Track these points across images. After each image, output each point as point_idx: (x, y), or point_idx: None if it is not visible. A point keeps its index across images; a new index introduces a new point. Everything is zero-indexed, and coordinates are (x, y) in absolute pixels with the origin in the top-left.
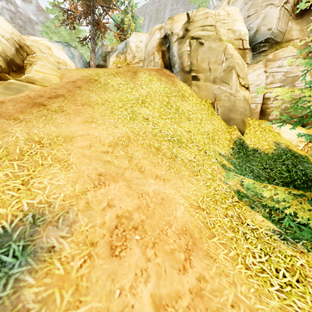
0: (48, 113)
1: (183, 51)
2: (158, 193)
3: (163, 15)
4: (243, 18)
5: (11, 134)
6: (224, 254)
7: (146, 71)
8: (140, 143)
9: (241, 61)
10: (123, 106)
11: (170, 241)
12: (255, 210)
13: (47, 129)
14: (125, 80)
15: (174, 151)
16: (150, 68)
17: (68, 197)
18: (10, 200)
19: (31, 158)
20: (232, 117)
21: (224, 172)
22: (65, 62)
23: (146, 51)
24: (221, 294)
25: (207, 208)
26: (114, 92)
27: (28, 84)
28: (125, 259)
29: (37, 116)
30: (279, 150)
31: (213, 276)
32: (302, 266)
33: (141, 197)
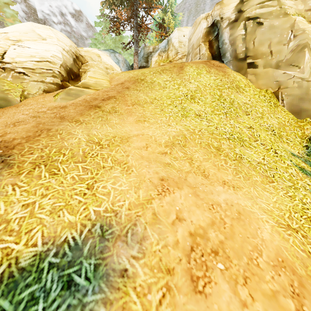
0: (104, 114)
1: (236, 36)
2: (231, 204)
3: (203, 7)
4: None
5: (74, 136)
6: None
7: (193, 65)
8: (197, 142)
9: None
10: (172, 103)
11: (266, 276)
12: None
13: (104, 130)
14: (171, 76)
15: (237, 151)
16: (196, 61)
17: (133, 206)
18: (78, 206)
19: (93, 160)
20: (305, 107)
21: (306, 178)
22: (112, 67)
23: (190, 45)
24: None
25: (300, 229)
26: (161, 90)
27: (84, 89)
28: (212, 299)
29: (94, 118)
30: None
31: None
32: None
33: (212, 209)
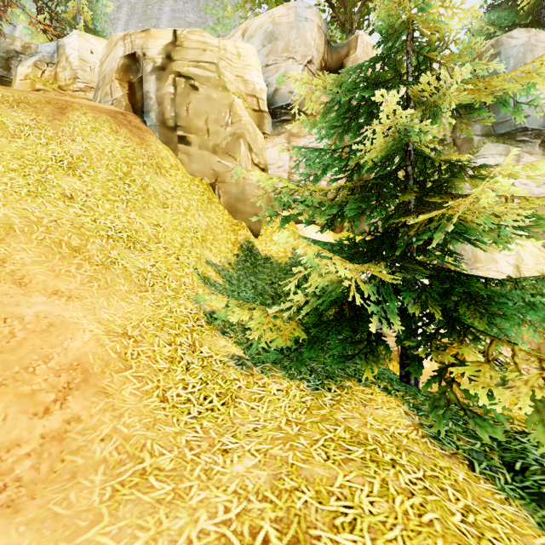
0: None
1: (163, 92)
2: (45, 316)
3: (157, 14)
4: (260, 66)
5: None
6: (135, 388)
7: (89, 112)
8: (36, 237)
9: (253, 129)
10: (21, 168)
11: (37, 380)
12: (227, 336)
13: None
14: (36, 120)
15: (113, 254)
16: (101, 106)
17: None
18: None
19: None
20: (240, 209)
21: (202, 287)
22: None
23: (101, 73)
24: (94, 431)
25: (140, 336)
26: (4, 138)
27: None
28: None
29: None
30: (295, 259)
31: (94, 414)
32: (239, 388)
33: (2, 323)
